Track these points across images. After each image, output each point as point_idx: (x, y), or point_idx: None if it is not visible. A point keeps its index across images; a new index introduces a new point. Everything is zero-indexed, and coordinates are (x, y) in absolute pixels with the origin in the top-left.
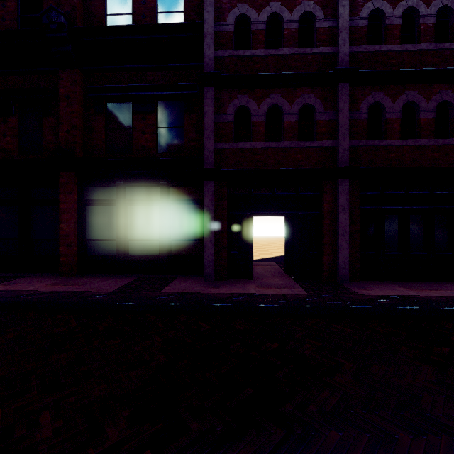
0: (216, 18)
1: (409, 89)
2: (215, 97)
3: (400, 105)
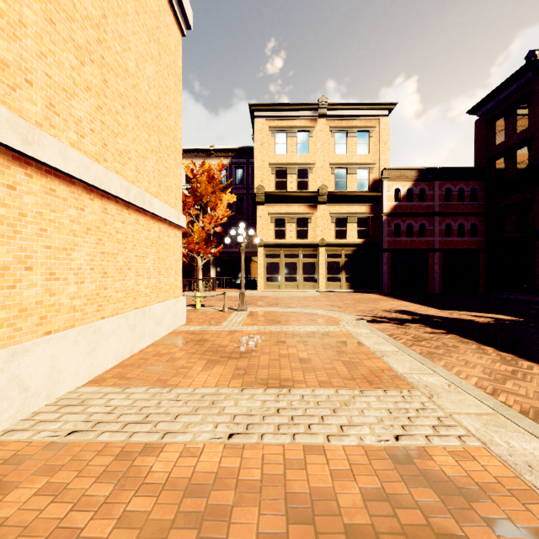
0: None
1: None
2: None
3: None
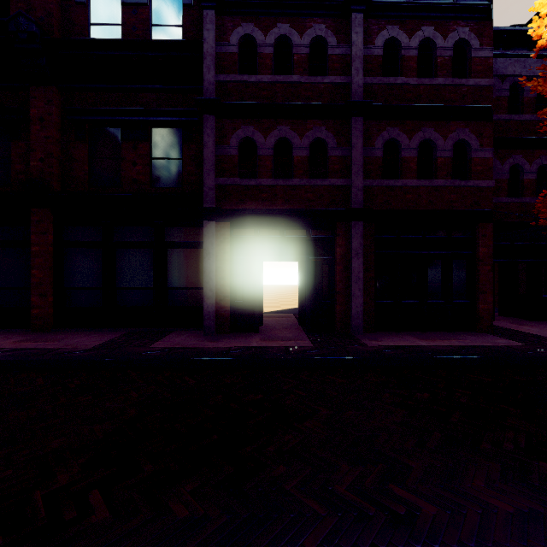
0: (218, 38)
1: (426, 126)
2: (216, 126)
3: (416, 142)
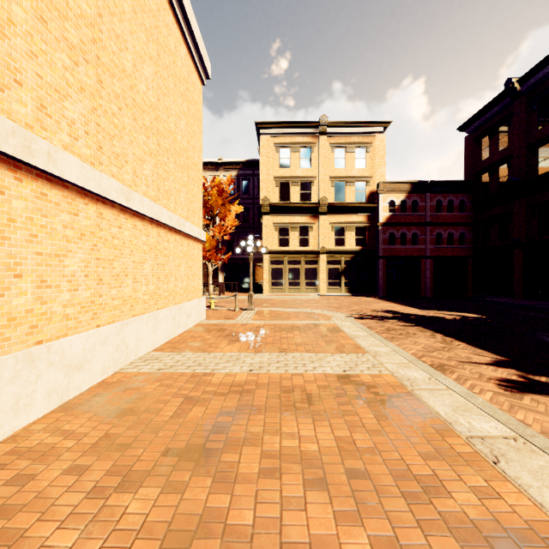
0: None
1: None
2: None
3: None
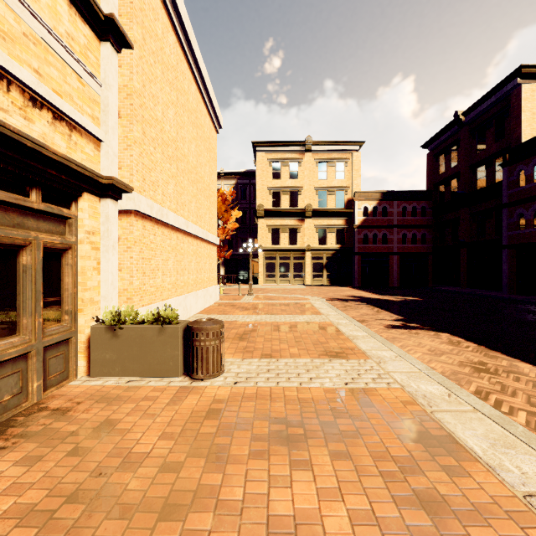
0: (509, 175)
1: None
2: (508, 211)
3: None
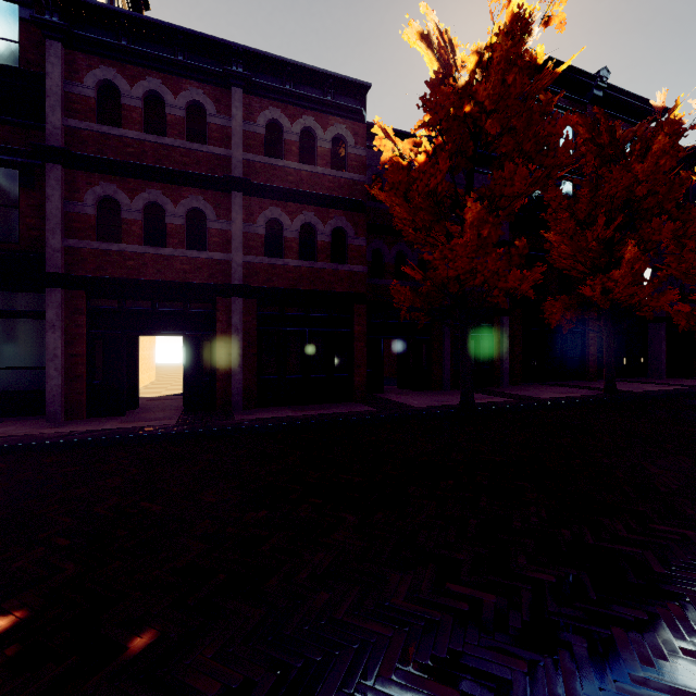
0: (67, 75)
1: (307, 210)
2: (65, 178)
3: (298, 224)
